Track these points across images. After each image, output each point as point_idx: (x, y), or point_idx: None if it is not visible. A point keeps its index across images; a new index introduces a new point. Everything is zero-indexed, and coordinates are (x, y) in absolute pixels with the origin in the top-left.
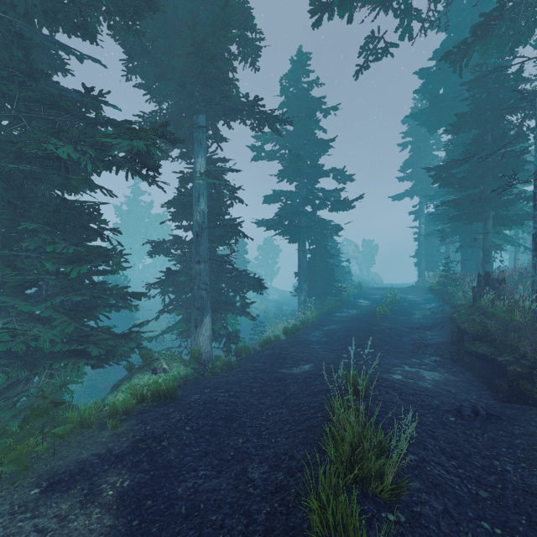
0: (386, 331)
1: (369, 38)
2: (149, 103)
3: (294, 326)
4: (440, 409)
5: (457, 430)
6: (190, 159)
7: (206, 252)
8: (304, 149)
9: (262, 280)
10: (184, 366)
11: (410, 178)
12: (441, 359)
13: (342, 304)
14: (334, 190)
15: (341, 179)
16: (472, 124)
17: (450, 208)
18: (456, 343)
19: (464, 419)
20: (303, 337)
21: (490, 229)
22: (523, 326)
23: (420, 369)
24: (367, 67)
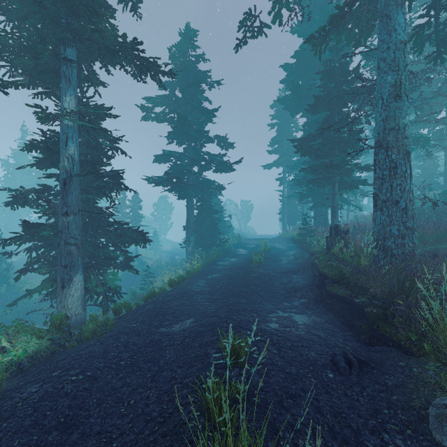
0: (261, 277)
1: (247, 14)
2: (4, 26)
3: (180, 277)
4: (318, 363)
5: (339, 391)
6: (58, 99)
7: (76, 203)
8: (191, 115)
9: (146, 233)
10: (37, 338)
11: (277, 152)
12: (307, 300)
13: (225, 253)
14: (218, 155)
15: (223, 146)
16: (325, 106)
17: (306, 175)
18: (319, 286)
19: (341, 374)
20: (187, 288)
21: (337, 191)
22: (370, 270)
23: (292, 313)
24: (246, 42)
